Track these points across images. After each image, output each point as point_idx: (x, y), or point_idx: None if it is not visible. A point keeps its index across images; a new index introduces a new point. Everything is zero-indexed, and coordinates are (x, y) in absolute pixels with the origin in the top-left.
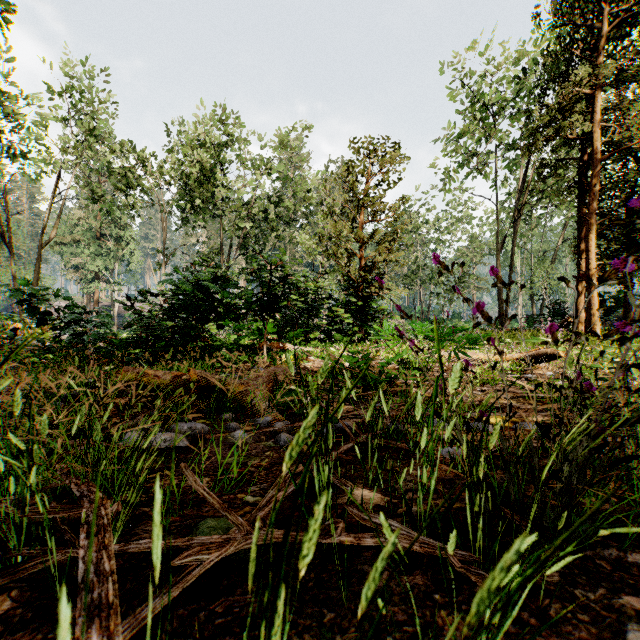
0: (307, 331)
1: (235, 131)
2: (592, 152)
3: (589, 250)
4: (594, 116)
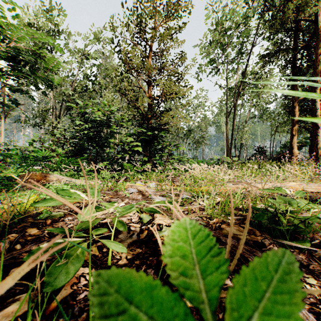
0: (96, 161)
1: (60, 25)
2: (317, 30)
3: (316, 101)
4: (319, 3)
